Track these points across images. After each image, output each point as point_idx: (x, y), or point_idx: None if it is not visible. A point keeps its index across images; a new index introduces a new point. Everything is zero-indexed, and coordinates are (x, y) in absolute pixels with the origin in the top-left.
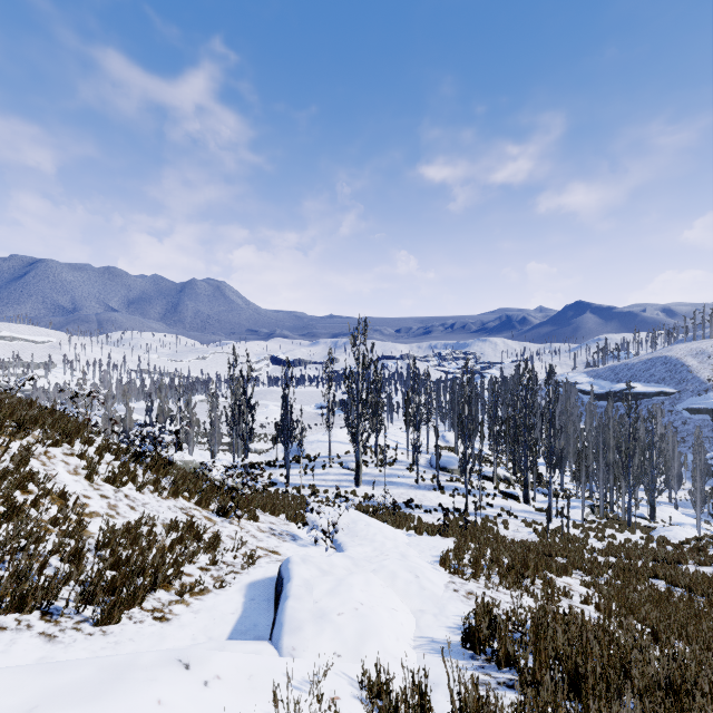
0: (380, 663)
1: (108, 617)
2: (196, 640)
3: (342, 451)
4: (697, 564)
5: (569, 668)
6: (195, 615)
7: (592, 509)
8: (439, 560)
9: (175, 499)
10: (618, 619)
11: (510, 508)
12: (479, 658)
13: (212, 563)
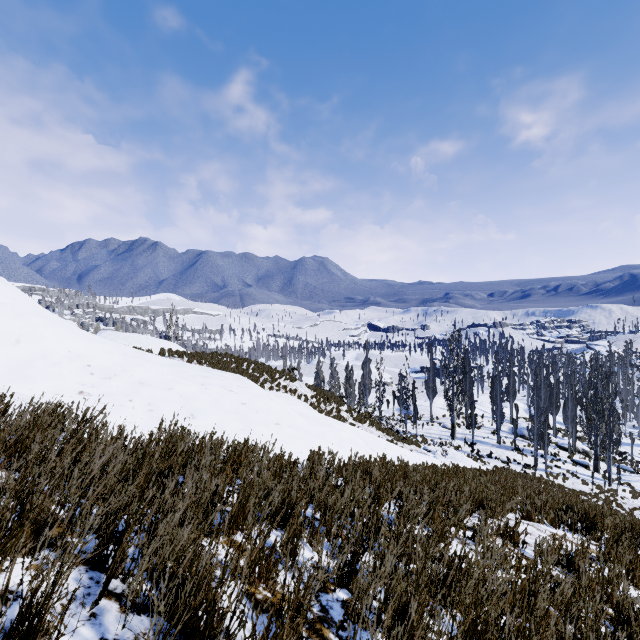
0: None
1: None
2: None
3: (440, 414)
4: None
5: None
6: None
7: None
8: None
9: (379, 431)
10: None
11: (576, 472)
12: None
13: None
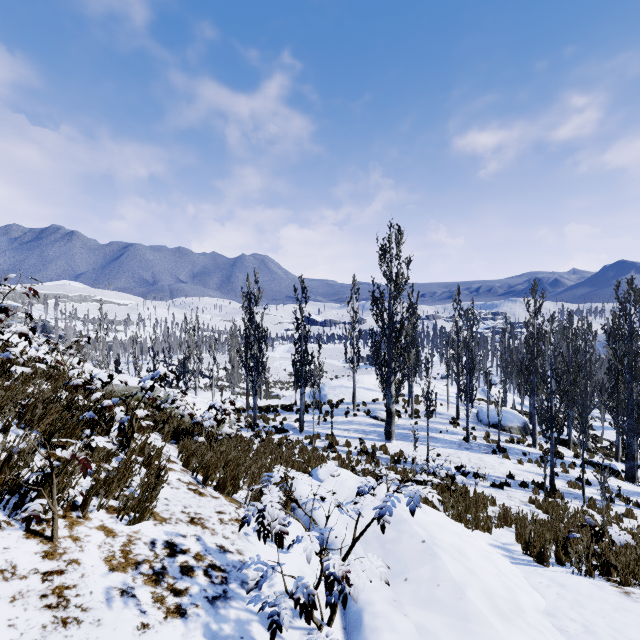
0: None
1: None
2: None
3: (369, 398)
4: None
5: None
6: None
7: None
8: None
9: None
10: None
11: (617, 489)
12: None
13: None
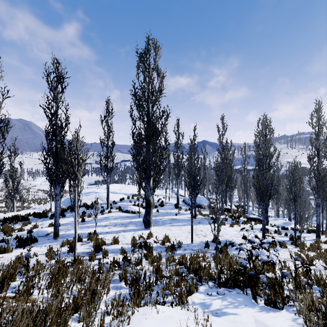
0: None
1: None
2: None
3: (117, 199)
4: None
5: None
6: None
7: None
8: None
9: None
10: None
11: (278, 230)
12: None
13: None
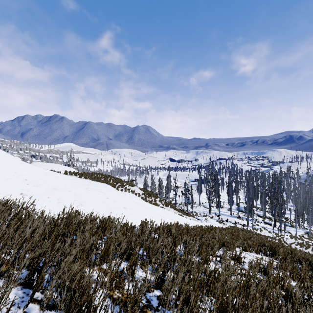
0: None
1: None
2: None
3: (203, 201)
4: None
5: None
6: None
7: (307, 233)
8: None
9: (175, 210)
10: None
11: (266, 227)
12: None
13: None
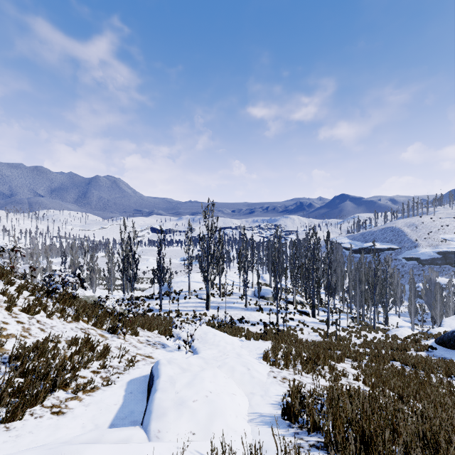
0: (224, 437)
1: (12, 416)
2: (85, 427)
3: (197, 288)
4: (416, 350)
5: (356, 430)
6: (86, 408)
7: (352, 319)
8: (262, 357)
9: (77, 322)
10: (377, 389)
11: (304, 321)
12: (294, 426)
13: (102, 367)
